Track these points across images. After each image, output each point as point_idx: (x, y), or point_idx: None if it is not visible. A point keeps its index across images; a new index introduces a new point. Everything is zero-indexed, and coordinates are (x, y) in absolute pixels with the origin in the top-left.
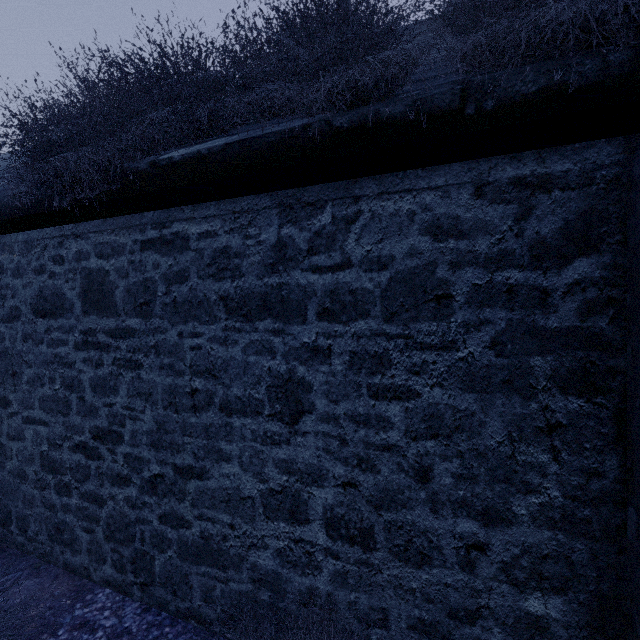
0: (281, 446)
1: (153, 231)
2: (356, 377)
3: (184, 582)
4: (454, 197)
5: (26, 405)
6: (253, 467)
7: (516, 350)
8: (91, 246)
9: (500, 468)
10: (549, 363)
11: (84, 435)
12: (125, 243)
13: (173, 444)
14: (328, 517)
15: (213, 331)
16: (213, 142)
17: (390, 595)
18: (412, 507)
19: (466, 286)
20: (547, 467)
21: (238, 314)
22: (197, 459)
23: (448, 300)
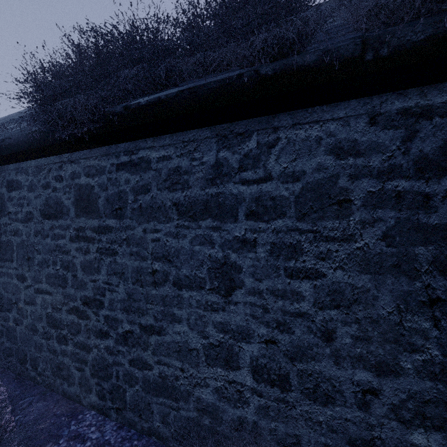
0: (218, 312)
1: (125, 157)
2: (275, 262)
3: (147, 409)
4: (353, 125)
5: (37, 280)
6: (197, 327)
7: (403, 241)
8: (81, 168)
9: (390, 332)
10: (430, 251)
11: (76, 302)
12: (105, 166)
13: (139, 309)
14: (254, 365)
15: (168, 228)
16: (168, 91)
17: (302, 425)
18: (319, 360)
19: (362, 193)
20: (429, 332)
21: (186, 215)
22: (156, 320)
23: (348, 203)
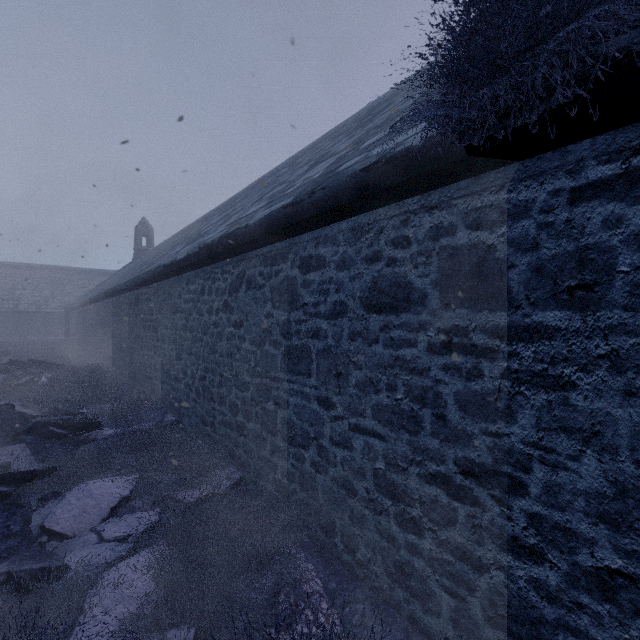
0: None
1: (604, 166)
2: None
3: None
4: None
5: (354, 411)
6: None
7: None
8: (458, 216)
9: None
10: None
11: (444, 465)
12: (530, 199)
13: None
14: None
15: None
16: None
17: None
18: None
19: None
20: None
21: None
22: None
23: None
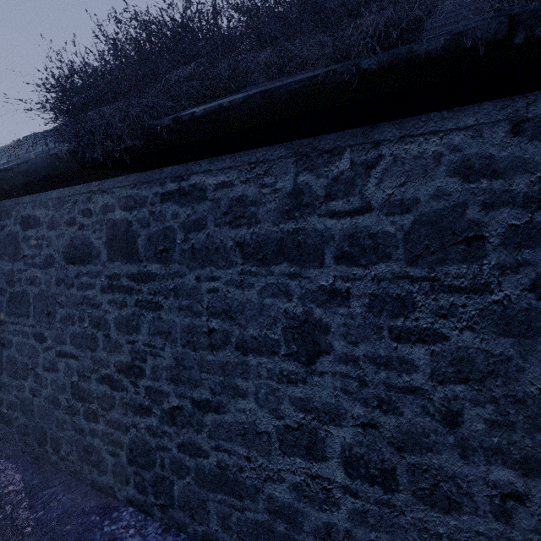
0: (297, 385)
1: (172, 184)
2: (376, 319)
3: (201, 507)
4: (487, 136)
5: (59, 341)
6: (269, 404)
7: None
8: (116, 200)
9: None
10: None
11: (109, 368)
12: (146, 196)
13: (191, 379)
14: (346, 456)
15: (229, 275)
16: (230, 97)
17: (414, 538)
18: (438, 451)
19: (501, 227)
20: None
21: (254, 259)
22: (214, 394)
23: (480, 242)
